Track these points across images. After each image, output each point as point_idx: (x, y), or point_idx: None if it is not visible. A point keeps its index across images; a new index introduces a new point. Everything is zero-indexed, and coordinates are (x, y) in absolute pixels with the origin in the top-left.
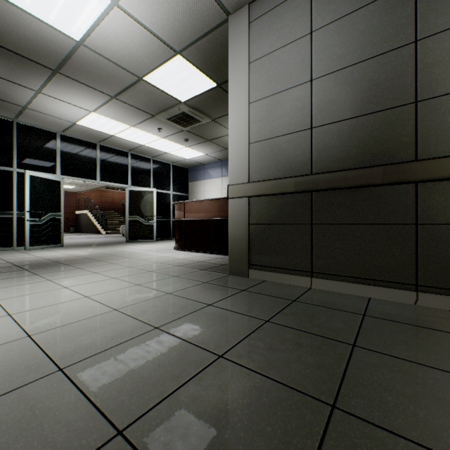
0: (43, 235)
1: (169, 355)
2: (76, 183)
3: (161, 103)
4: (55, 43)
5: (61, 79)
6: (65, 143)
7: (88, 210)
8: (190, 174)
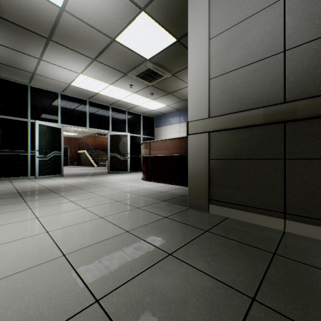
0: (48, 168)
1: None
2: (77, 131)
3: (131, 61)
4: (43, 12)
5: (54, 46)
6: (64, 100)
7: (86, 150)
8: (155, 121)
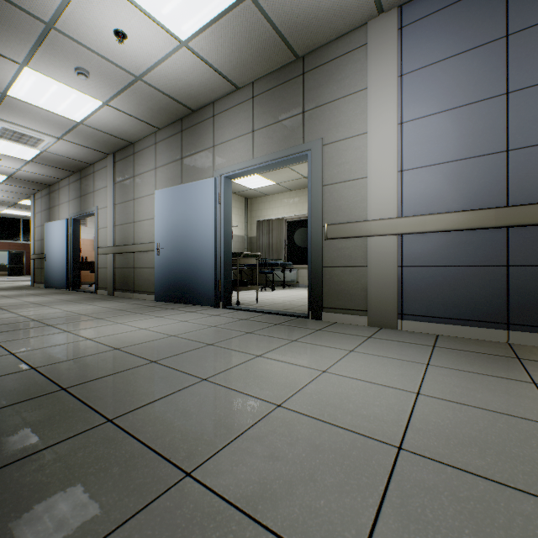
0: None
1: None
2: None
3: None
4: None
5: None
6: None
7: None
8: None
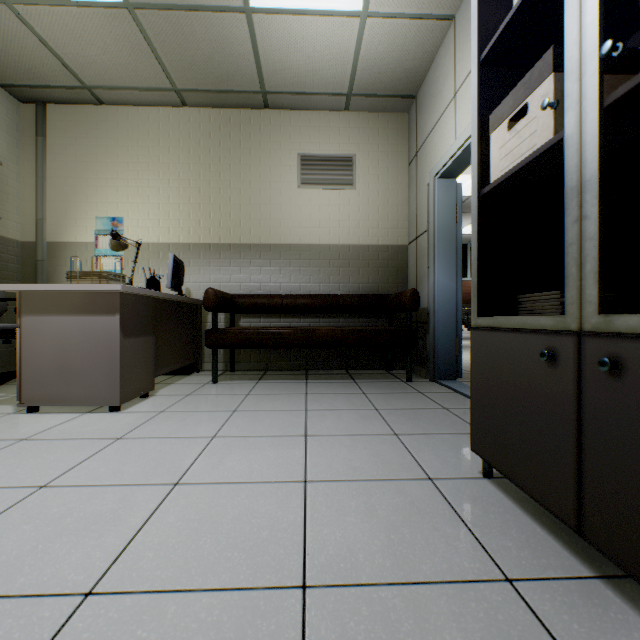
0: None
1: None
2: None
3: None
4: None
5: None
6: None
7: None
8: None
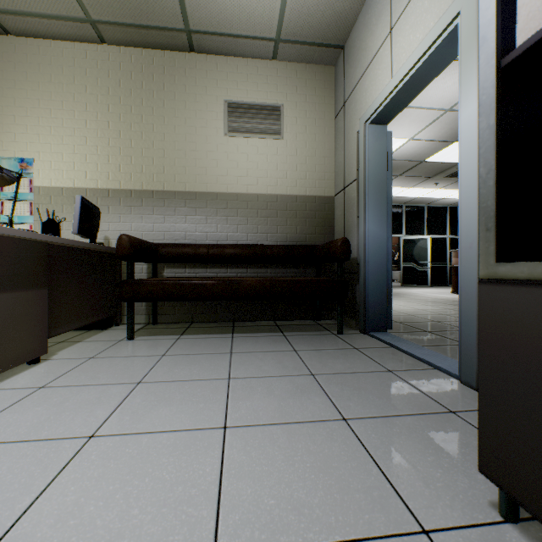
0: None
1: (449, 318)
2: None
3: (438, 168)
4: None
5: None
6: None
7: None
8: None
